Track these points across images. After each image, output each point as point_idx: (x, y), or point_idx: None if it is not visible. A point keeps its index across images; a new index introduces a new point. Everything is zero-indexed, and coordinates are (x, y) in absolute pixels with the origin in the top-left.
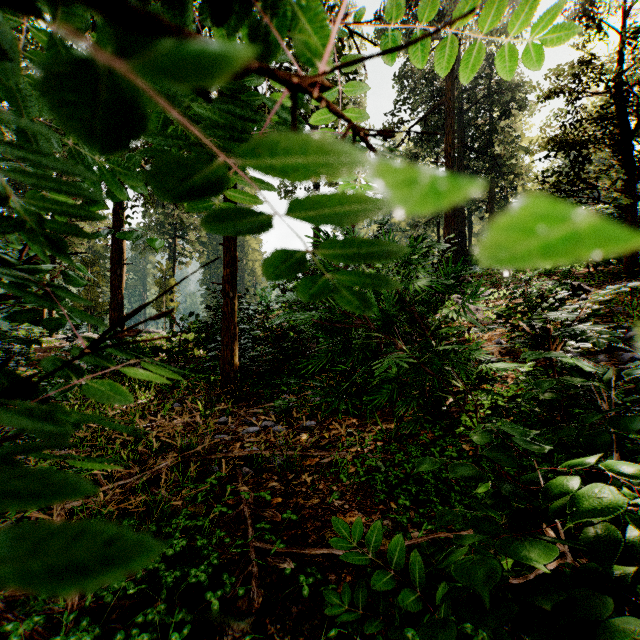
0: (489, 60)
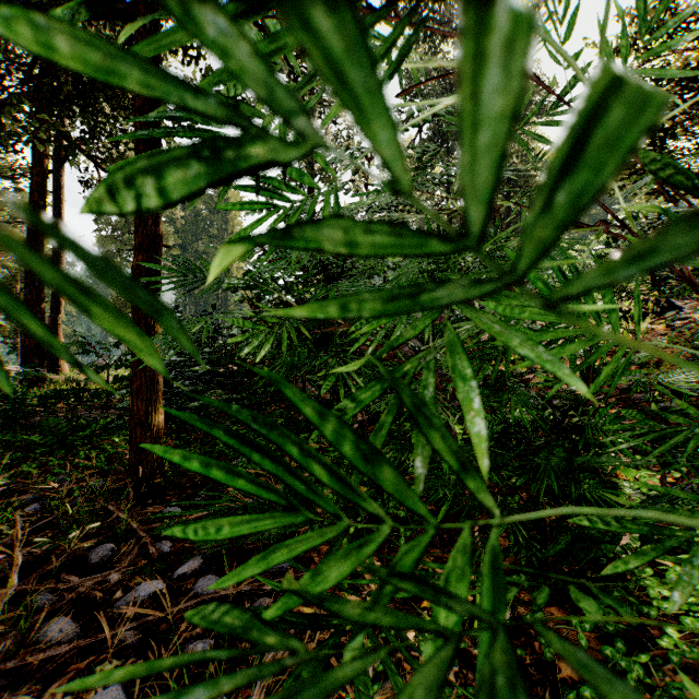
0: None
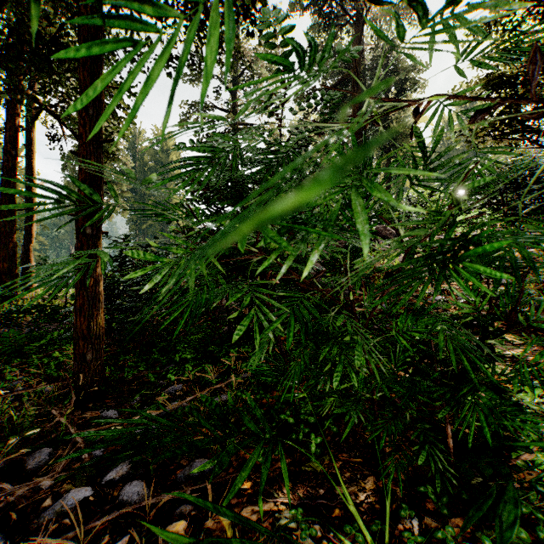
0: (387, 46)
